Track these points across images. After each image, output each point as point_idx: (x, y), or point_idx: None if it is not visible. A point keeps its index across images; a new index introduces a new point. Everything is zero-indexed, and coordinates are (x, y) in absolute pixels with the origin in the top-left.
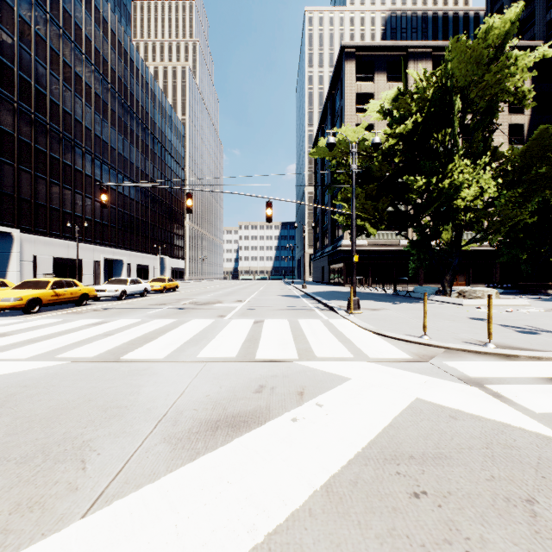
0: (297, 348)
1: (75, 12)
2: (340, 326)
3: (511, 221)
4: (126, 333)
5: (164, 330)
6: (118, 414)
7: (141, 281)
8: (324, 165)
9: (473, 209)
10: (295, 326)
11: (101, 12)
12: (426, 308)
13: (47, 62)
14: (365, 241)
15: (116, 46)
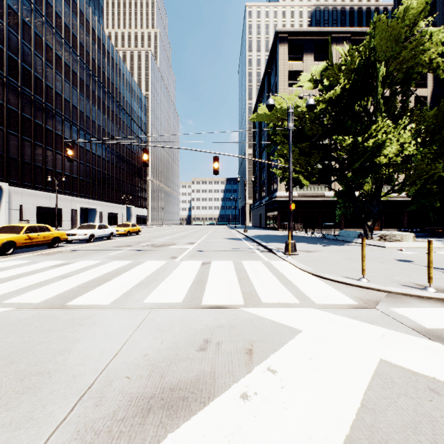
0: (242, 291)
1: (56, 4)
2: (280, 267)
3: (426, 174)
4: (82, 275)
5: (118, 272)
6: (35, 385)
7: (108, 226)
8: (261, 131)
9: (392, 164)
10: (239, 267)
11: (78, 4)
12: (364, 252)
13: (31, 44)
14: (295, 193)
15: (90, 32)
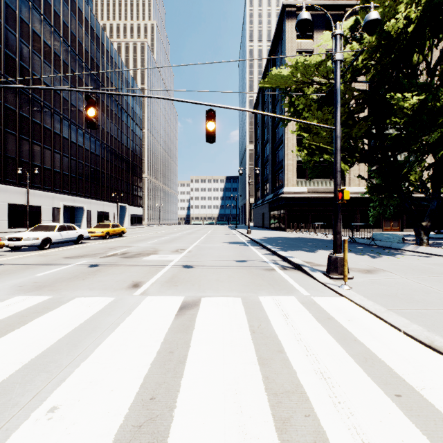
0: None
1: None
2: (356, 328)
3: None
4: None
5: None
6: None
7: (75, 227)
8: (264, 122)
9: None
10: (260, 326)
11: None
12: None
13: (1, 16)
14: (305, 188)
15: (76, 13)
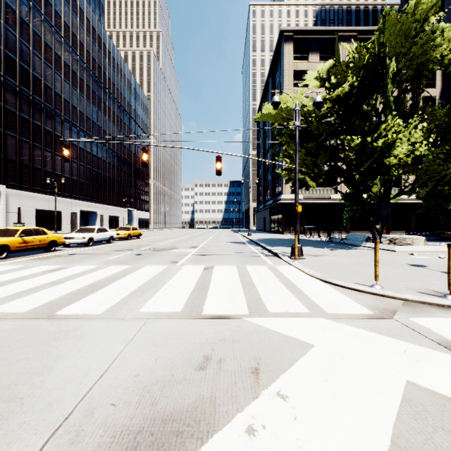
0: (246, 299)
1: (55, 2)
2: (287, 273)
3: (437, 175)
4: (76, 281)
5: (115, 278)
6: (2, 415)
7: (108, 230)
8: (266, 132)
9: (402, 164)
10: (243, 273)
11: (78, 3)
12: (378, 257)
13: (30, 43)
14: (301, 195)
15: (90, 32)
